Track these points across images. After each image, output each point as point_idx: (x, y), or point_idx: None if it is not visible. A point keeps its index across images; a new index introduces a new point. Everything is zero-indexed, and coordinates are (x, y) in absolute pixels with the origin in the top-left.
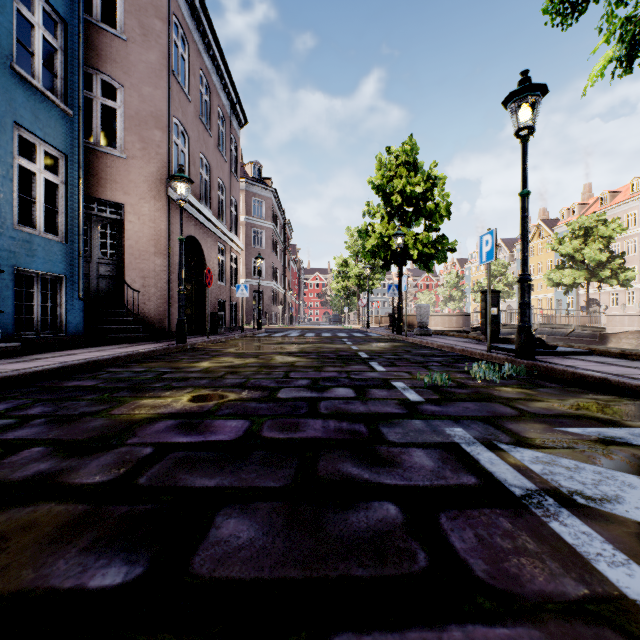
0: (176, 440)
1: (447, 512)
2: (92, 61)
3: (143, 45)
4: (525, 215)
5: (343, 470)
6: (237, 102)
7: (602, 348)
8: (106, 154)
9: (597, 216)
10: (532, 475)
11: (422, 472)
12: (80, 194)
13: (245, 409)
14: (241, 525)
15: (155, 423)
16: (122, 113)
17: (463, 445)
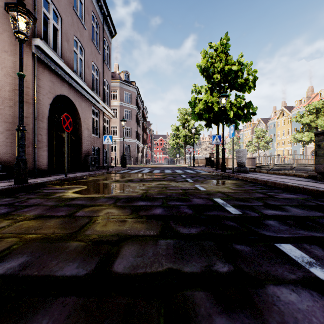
0: None
1: None
2: None
3: None
4: None
5: None
6: (108, 15)
7: None
8: None
9: (323, 101)
10: None
11: None
12: None
13: None
14: None
15: None
16: None
17: None
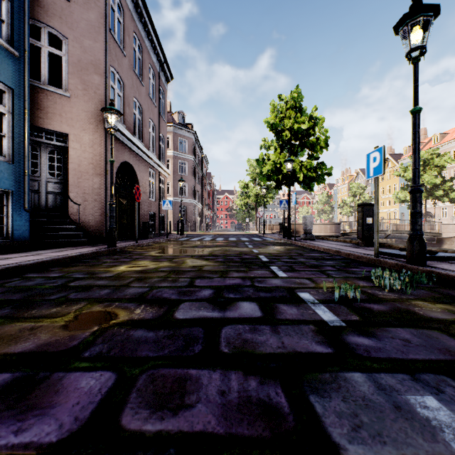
0: None
1: None
2: (40, 16)
3: (84, 6)
4: (417, 130)
5: None
6: (164, 61)
7: None
8: (52, 93)
9: (432, 151)
10: None
11: None
12: (25, 122)
13: (124, 343)
14: None
15: None
16: (66, 60)
17: None
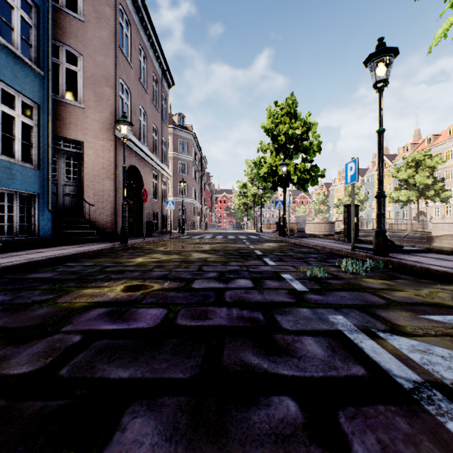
0: (103, 328)
1: (344, 409)
2: (59, 36)
3: (97, 25)
4: (381, 147)
5: (245, 359)
6: (167, 69)
7: (437, 247)
8: (69, 105)
9: (424, 152)
10: (414, 365)
11: (315, 362)
12: (49, 133)
13: (165, 298)
14: (146, 426)
15: (89, 311)
16: (81, 75)
17: (346, 333)
